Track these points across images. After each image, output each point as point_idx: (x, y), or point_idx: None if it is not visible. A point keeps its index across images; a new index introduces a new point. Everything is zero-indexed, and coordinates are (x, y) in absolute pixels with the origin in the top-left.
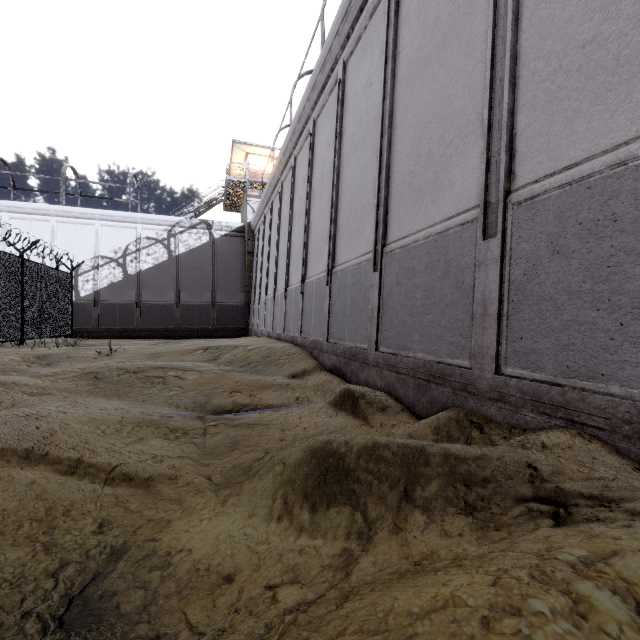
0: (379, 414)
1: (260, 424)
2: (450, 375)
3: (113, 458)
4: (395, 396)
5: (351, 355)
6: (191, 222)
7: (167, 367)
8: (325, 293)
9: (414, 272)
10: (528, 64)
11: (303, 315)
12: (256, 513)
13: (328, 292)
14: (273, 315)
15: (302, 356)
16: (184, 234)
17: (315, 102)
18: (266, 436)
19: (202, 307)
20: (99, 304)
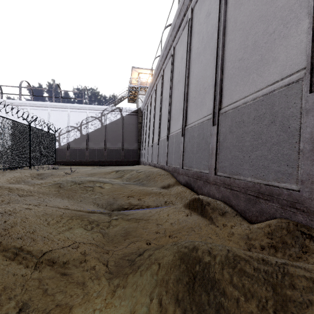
0: (221, 217)
1: (143, 219)
2: (278, 194)
3: (45, 246)
4: (229, 204)
5: (197, 176)
6: (112, 108)
7: (95, 181)
8: (181, 141)
9: (244, 123)
10: None
11: (168, 153)
12: (136, 311)
13: (182, 140)
14: (152, 154)
15: (167, 176)
16: (108, 114)
17: (174, 36)
18: (147, 229)
19: (117, 150)
20: (69, 149)
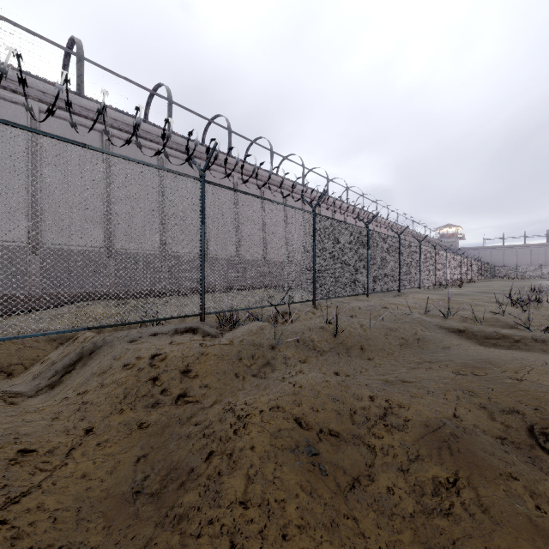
0: None
1: None
2: (19, 297)
3: None
4: None
5: None
6: None
7: None
8: None
9: None
10: (44, 211)
11: None
12: None
13: None
14: None
15: None
16: None
17: None
18: None
19: None
20: None
